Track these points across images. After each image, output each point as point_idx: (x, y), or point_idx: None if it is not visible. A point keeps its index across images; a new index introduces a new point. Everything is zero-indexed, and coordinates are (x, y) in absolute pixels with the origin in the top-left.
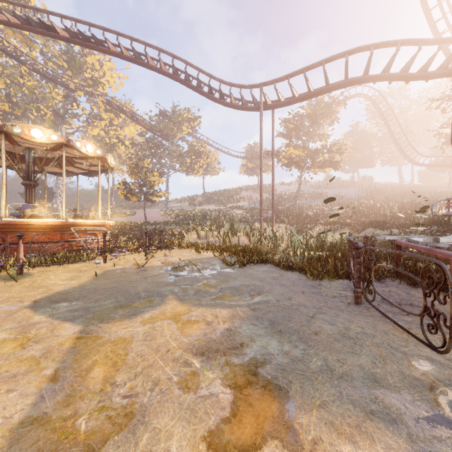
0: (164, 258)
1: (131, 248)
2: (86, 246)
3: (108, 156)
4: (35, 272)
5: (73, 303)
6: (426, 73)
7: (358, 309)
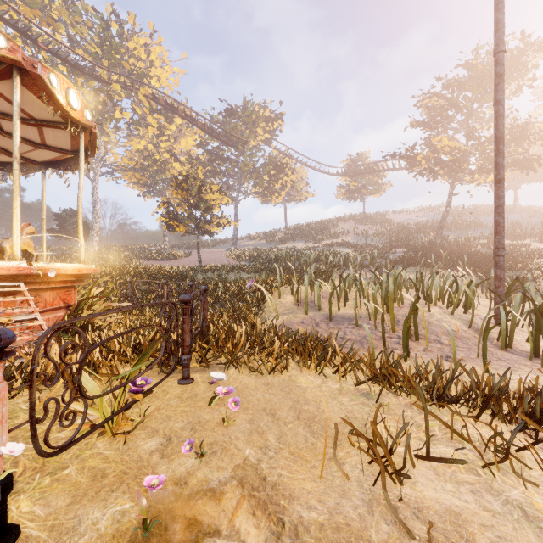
0: None
1: None
2: None
3: (49, 74)
4: None
5: None
6: None
7: None
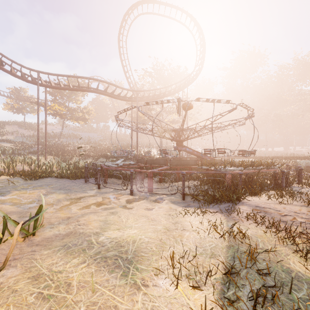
0: None
1: None
2: None
3: None
4: None
5: None
6: (119, 97)
7: (85, 184)
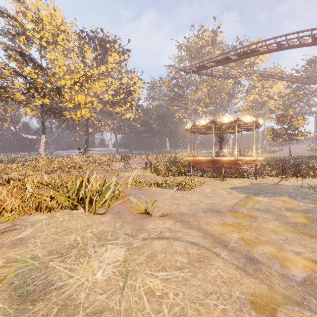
0: (295, 182)
1: (271, 174)
2: (246, 171)
3: (258, 119)
4: (227, 179)
5: (243, 190)
6: None
7: None
